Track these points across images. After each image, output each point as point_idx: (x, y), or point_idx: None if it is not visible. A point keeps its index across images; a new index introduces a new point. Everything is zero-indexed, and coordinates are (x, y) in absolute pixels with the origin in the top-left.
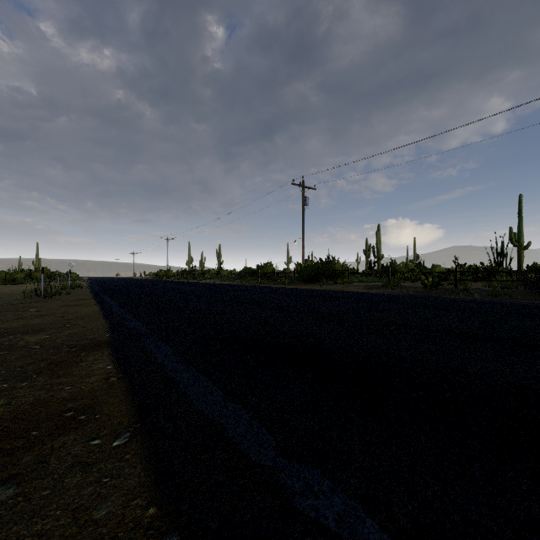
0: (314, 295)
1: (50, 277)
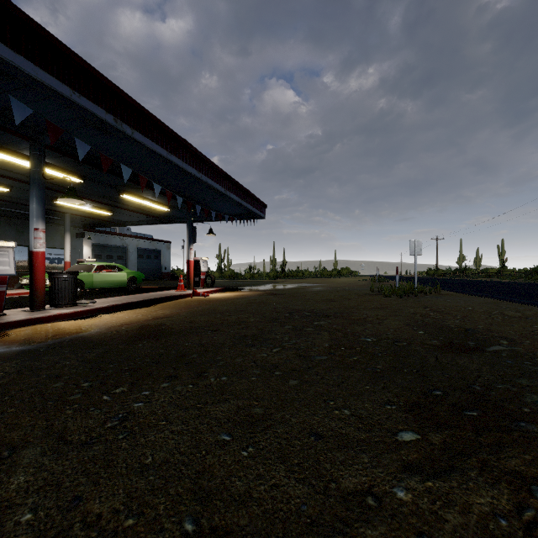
0: None
1: (350, 273)
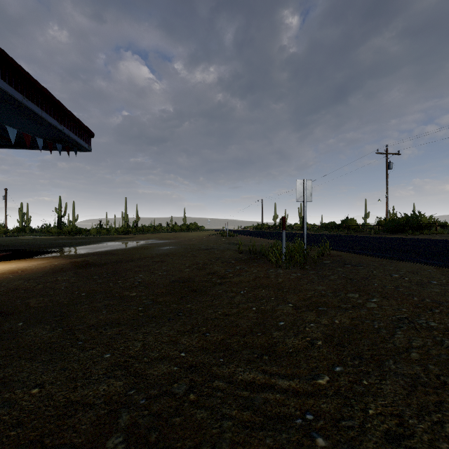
0: (401, 240)
1: (198, 228)
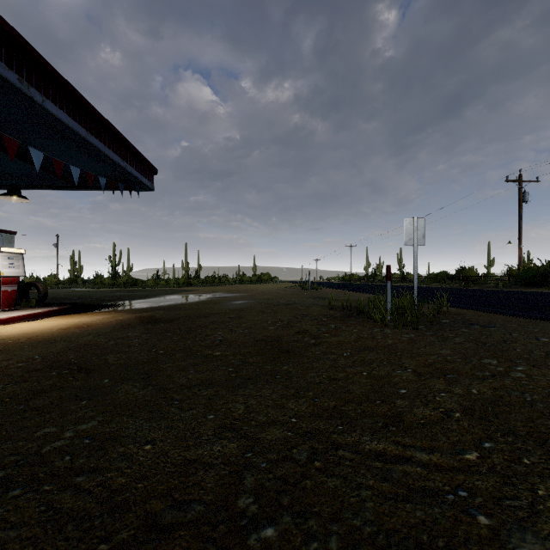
0: (543, 295)
1: (271, 279)
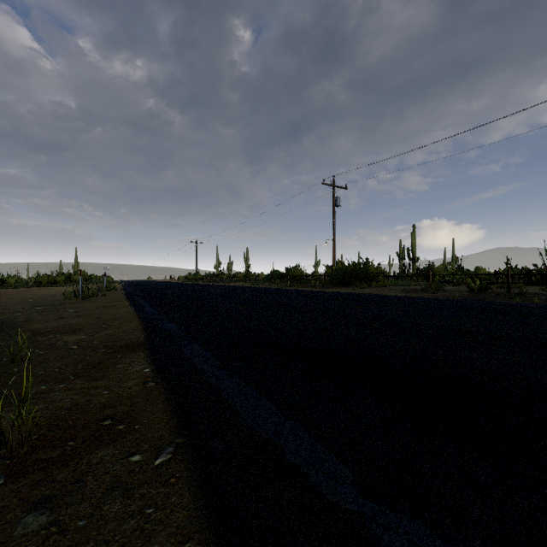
0: (349, 299)
1: (87, 279)
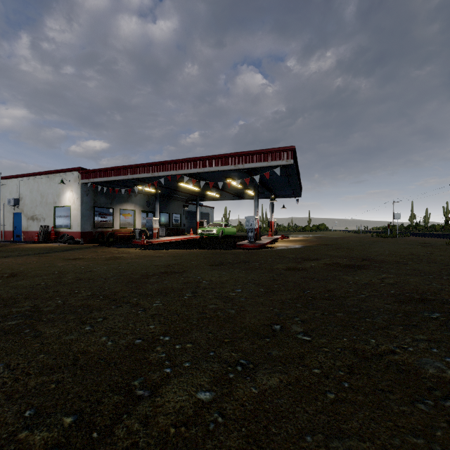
0: None
1: (326, 228)
